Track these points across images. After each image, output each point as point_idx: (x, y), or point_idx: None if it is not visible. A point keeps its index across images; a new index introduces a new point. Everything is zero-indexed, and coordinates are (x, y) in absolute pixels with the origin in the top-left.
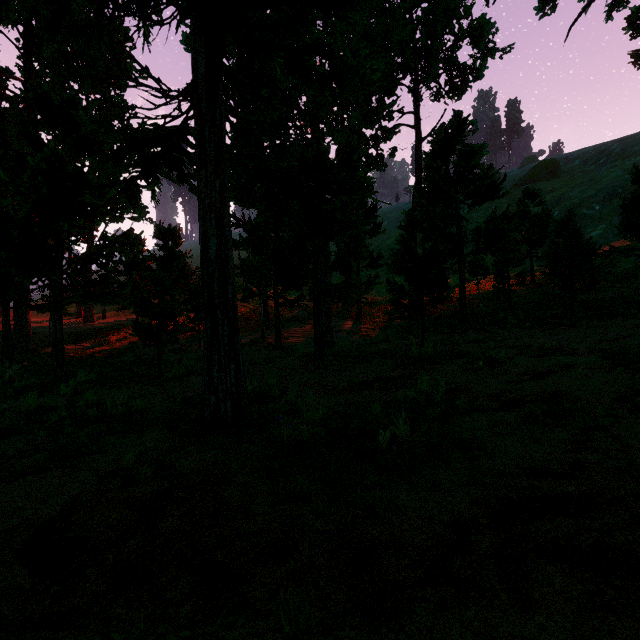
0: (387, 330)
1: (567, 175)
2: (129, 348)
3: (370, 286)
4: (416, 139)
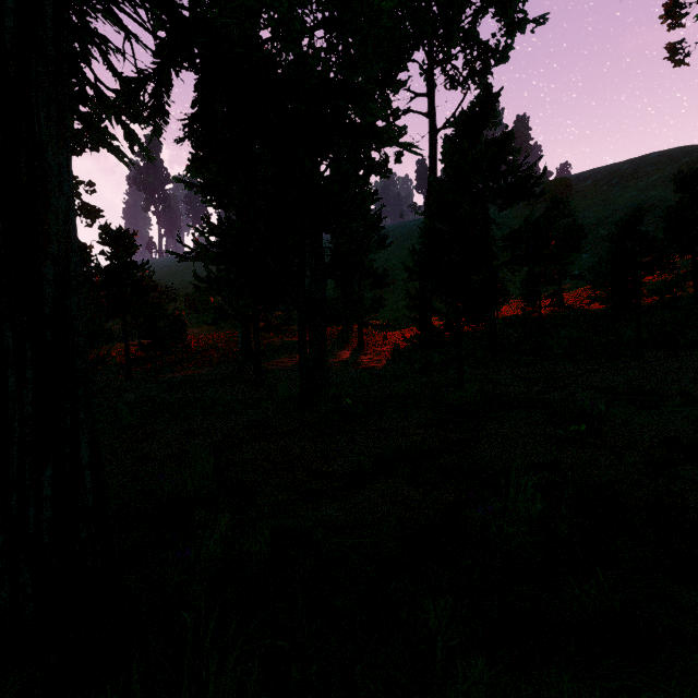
0: (396, 361)
1: (579, 195)
2: None
3: (381, 300)
4: (430, 130)
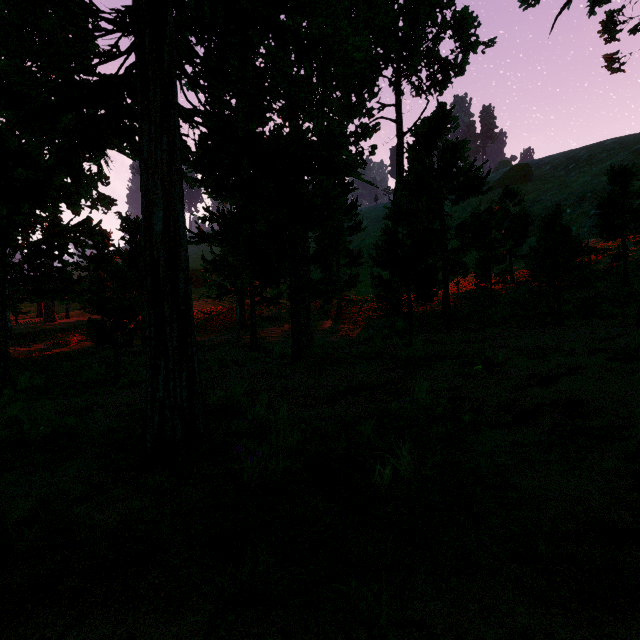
0: (368, 330)
1: (539, 179)
2: (91, 350)
3: (353, 281)
4: (398, 133)
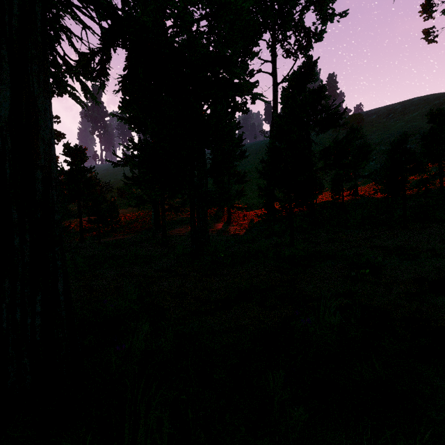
0: (251, 230)
1: (368, 124)
2: None
3: (242, 191)
4: (273, 83)
